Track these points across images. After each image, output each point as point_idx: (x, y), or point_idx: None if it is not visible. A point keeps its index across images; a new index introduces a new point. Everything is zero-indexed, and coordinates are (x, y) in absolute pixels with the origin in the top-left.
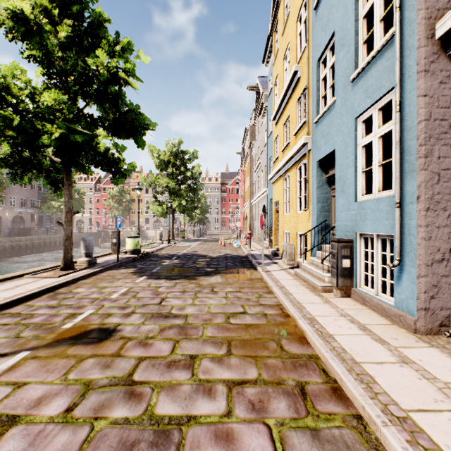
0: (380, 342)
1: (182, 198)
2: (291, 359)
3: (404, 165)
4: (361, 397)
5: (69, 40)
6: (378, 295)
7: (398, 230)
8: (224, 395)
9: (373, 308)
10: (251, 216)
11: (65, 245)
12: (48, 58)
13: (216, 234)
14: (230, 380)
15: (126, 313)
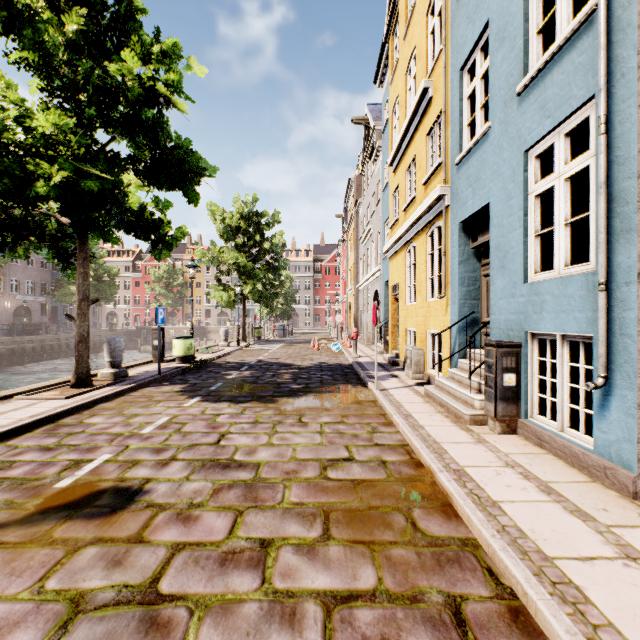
0: (579, 515)
1: (257, 280)
2: (432, 547)
3: (614, 221)
4: (569, 638)
5: (81, 37)
6: (563, 432)
7: (603, 327)
8: (318, 626)
9: (557, 452)
10: (357, 307)
11: (78, 350)
12: (47, 63)
13: (307, 332)
14: (329, 593)
15: (162, 459)
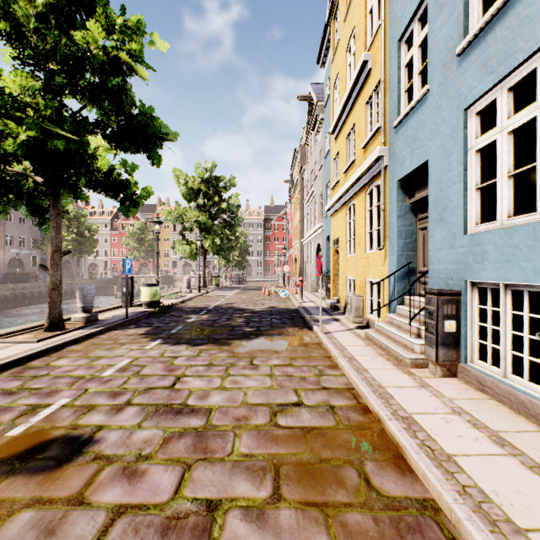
0: (539, 473)
1: (215, 235)
2: (389, 511)
3: None
4: None
5: (50, 10)
6: (506, 378)
7: None
8: None
9: (501, 398)
10: (301, 259)
11: (51, 297)
12: (18, 32)
13: (259, 280)
14: None
15: (117, 404)
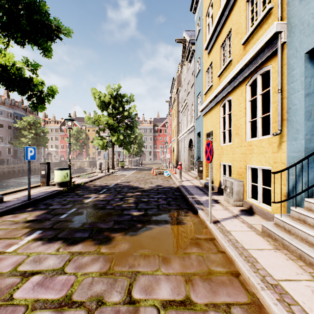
0: None
1: (120, 133)
2: None
3: None
4: None
5: None
6: None
7: None
8: None
9: None
10: (177, 149)
11: None
12: None
13: (150, 163)
14: None
15: None
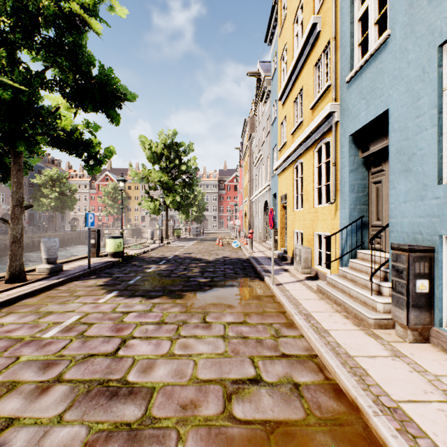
0: None
1: (176, 193)
2: None
3: None
4: None
5: None
6: None
7: None
8: None
9: None
10: (250, 214)
11: (12, 250)
12: None
13: (214, 232)
14: None
15: (44, 381)
